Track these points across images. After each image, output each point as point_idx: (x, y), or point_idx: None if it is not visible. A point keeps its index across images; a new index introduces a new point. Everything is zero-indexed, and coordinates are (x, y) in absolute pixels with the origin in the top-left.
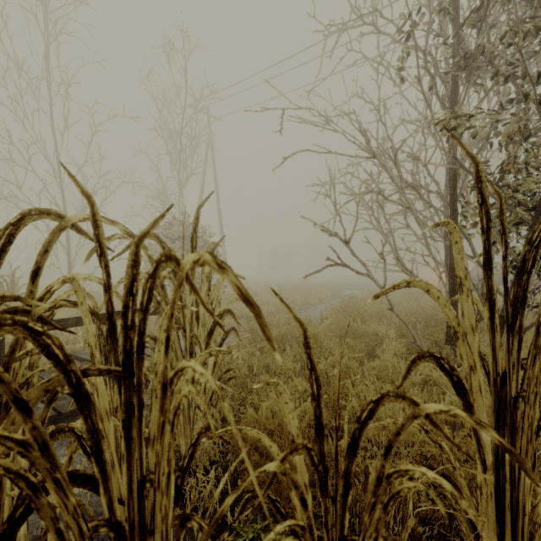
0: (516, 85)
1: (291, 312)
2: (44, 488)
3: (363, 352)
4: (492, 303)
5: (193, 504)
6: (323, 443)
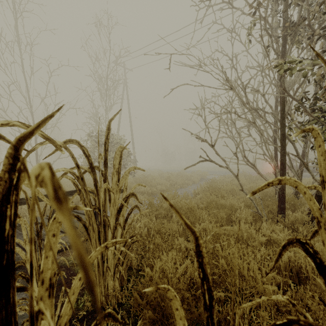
0: None
1: (182, 218)
2: None
3: (224, 218)
4: None
5: None
6: None
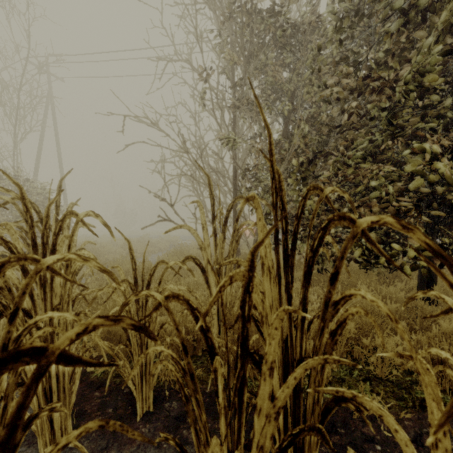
0: None
1: (123, 236)
2: (1, 315)
3: None
4: (215, 235)
5: None
6: (137, 287)
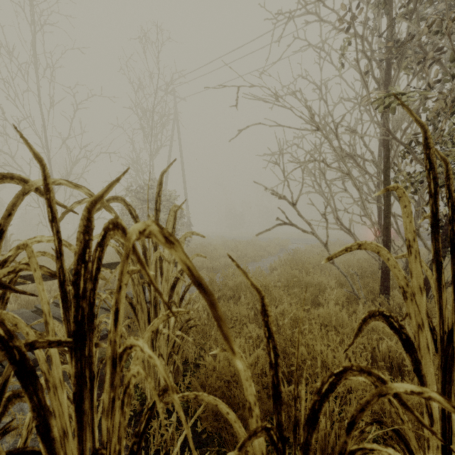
0: (443, 67)
1: (248, 278)
2: None
3: (309, 300)
4: (439, 264)
5: (156, 445)
6: (281, 413)
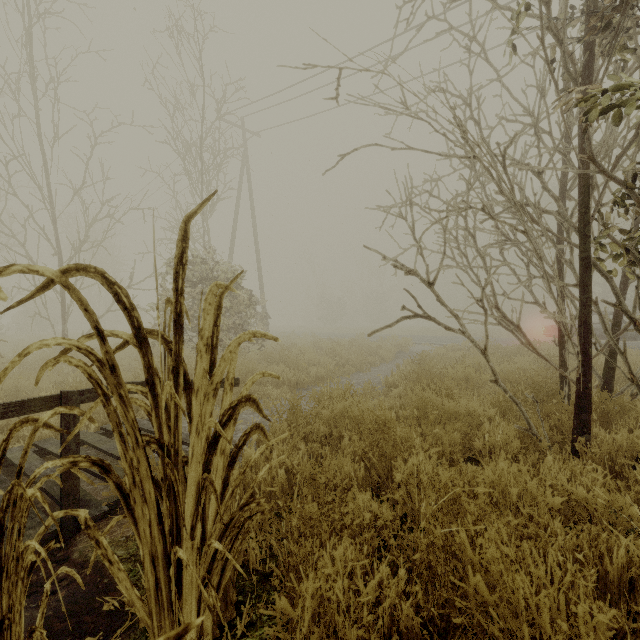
0: None
1: None
2: None
3: (458, 446)
4: None
5: None
6: None
